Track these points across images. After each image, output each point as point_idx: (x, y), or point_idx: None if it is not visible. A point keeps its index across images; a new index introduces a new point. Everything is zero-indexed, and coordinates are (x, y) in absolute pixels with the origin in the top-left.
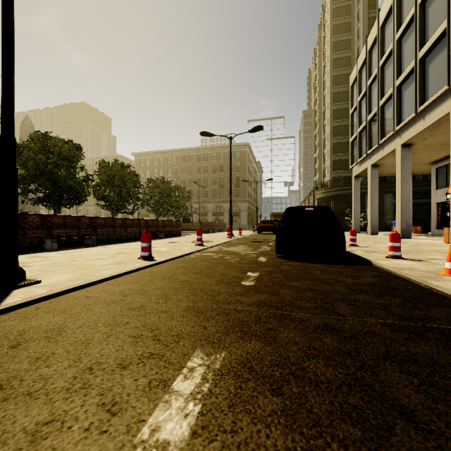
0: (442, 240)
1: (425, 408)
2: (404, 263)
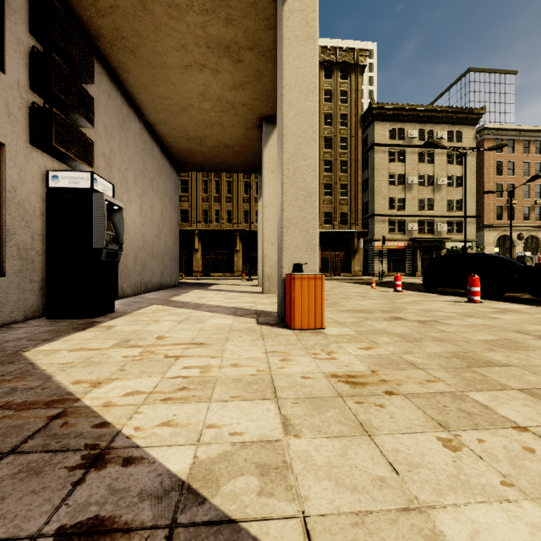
0: (222, 413)
1: (382, 285)
2: (390, 290)
